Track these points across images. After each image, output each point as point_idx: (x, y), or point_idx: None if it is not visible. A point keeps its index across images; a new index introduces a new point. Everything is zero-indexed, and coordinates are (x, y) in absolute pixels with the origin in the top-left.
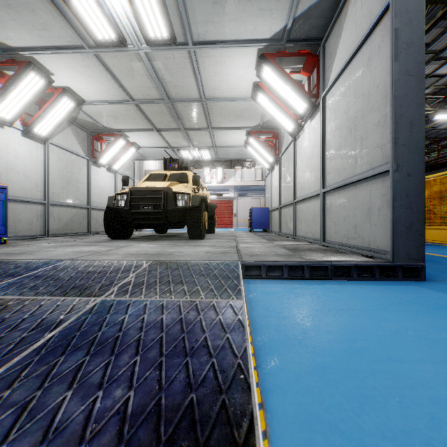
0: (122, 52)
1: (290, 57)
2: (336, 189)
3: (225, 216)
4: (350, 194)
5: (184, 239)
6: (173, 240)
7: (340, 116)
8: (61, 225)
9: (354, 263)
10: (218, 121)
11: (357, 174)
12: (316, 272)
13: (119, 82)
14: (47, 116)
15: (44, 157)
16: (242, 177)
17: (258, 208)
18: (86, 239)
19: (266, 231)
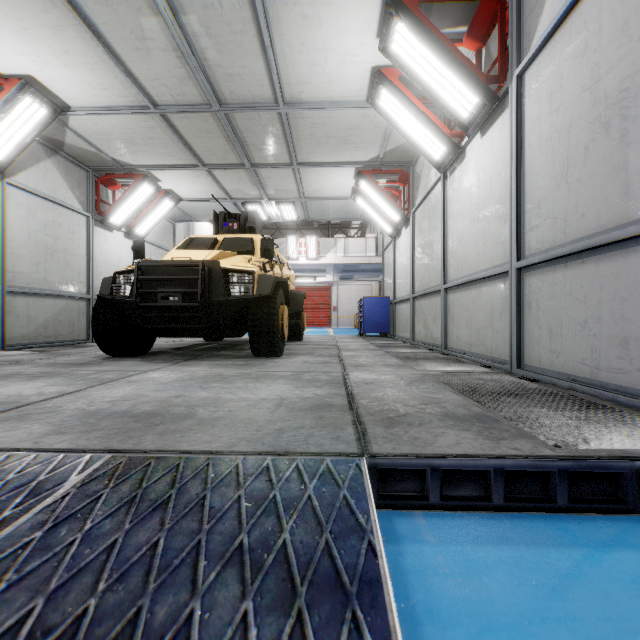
0: None
1: (445, 8)
2: (557, 260)
3: (319, 311)
4: (605, 269)
5: (244, 355)
6: (223, 359)
7: (568, 103)
8: (33, 329)
9: None
10: (309, 151)
11: (629, 222)
12: (582, 487)
13: (123, 65)
14: None
15: None
16: (346, 250)
17: (374, 299)
18: (65, 355)
19: (386, 336)
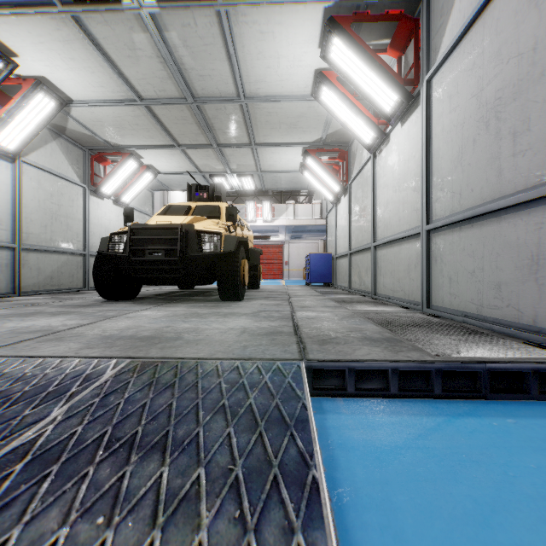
0: (115, 14)
1: (372, 25)
2: (455, 224)
3: (273, 265)
4: (487, 231)
5: (213, 299)
6: (197, 302)
7: (462, 105)
8: (41, 279)
9: (532, 366)
10: (265, 134)
11: (502, 197)
12: (452, 382)
13: (117, 68)
14: (15, 120)
15: (14, 181)
16: (296, 214)
17: (318, 254)
18: (70, 299)
19: (328, 285)
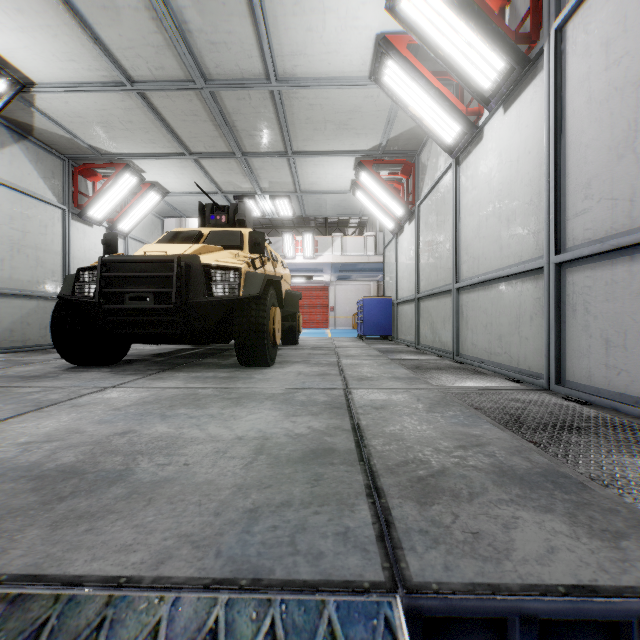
0: None
1: None
2: (617, 252)
3: (316, 311)
4: None
5: (231, 364)
6: (205, 370)
7: (636, 49)
8: None
9: None
10: (305, 138)
11: None
12: None
13: (90, 30)
14: None
15: None
16: (344, 249)
17: (374, 299)
18: (24, 364)
19: (387, 338)
